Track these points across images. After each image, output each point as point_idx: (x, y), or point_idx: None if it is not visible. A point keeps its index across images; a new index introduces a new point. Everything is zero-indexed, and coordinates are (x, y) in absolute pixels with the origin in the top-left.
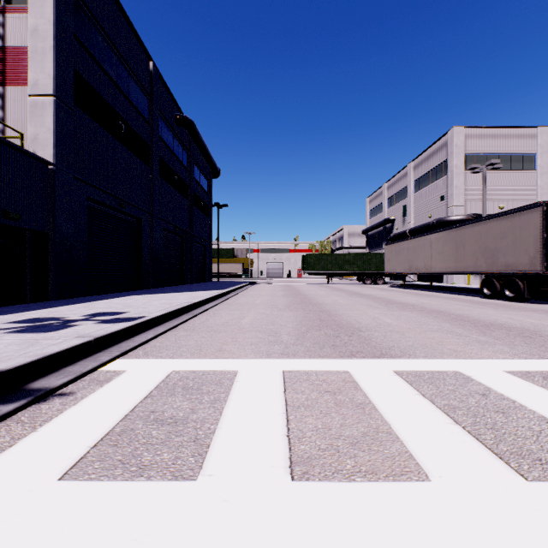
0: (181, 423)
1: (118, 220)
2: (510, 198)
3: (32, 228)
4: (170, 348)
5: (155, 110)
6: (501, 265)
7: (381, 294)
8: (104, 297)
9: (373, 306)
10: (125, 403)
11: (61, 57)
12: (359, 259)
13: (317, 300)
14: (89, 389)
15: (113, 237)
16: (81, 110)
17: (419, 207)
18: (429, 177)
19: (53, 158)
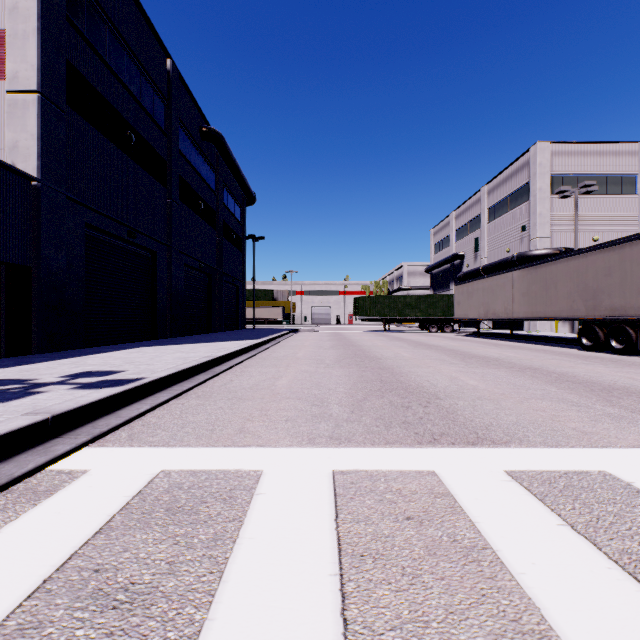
0: (141, 604)
1: (127, 253)
2: (606, 228)
3: (9, 260)
4: (170, 426)
5: (174, 118)
6: (605, 309)
7: (452, 344)
8: (104, 349)
9: (447, 362)
10: (56, 547)
11: (48, 44)
12: (422, 303)
13: (374, 353)
14: (11, 511)
15: (120, 274)
16: (77, 114)
17: (495, 240)
18: (507, 204)
19: (37, 172)
